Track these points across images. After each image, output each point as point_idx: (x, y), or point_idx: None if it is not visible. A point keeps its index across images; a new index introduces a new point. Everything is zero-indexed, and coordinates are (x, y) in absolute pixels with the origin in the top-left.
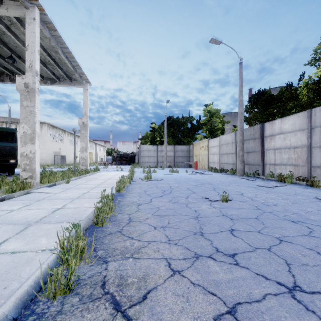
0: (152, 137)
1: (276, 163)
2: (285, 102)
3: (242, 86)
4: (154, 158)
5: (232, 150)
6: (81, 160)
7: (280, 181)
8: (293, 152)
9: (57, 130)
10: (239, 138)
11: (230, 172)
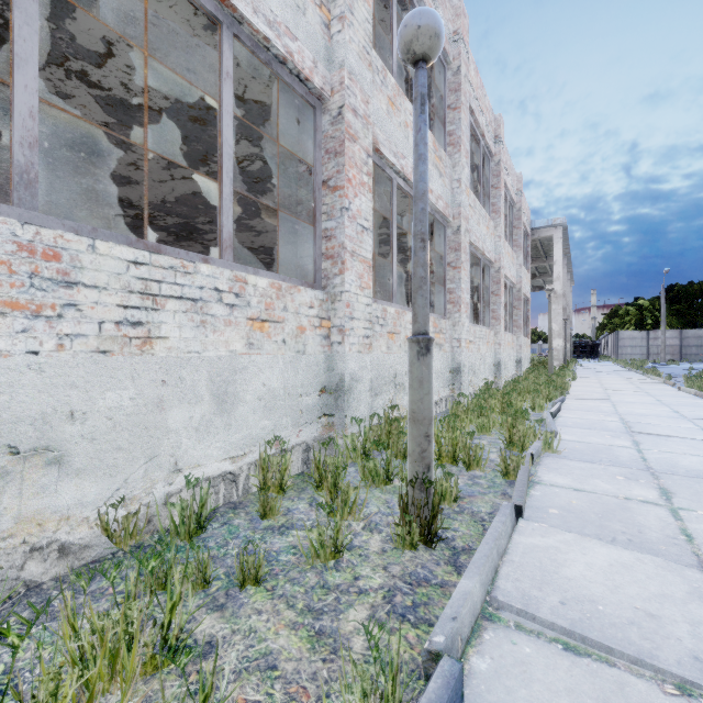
0: (638, 320)
1: None
2: None
3: None
4: (642, 348)
5: None
6: None
7: None
8: None
9: None
10: None
11: None
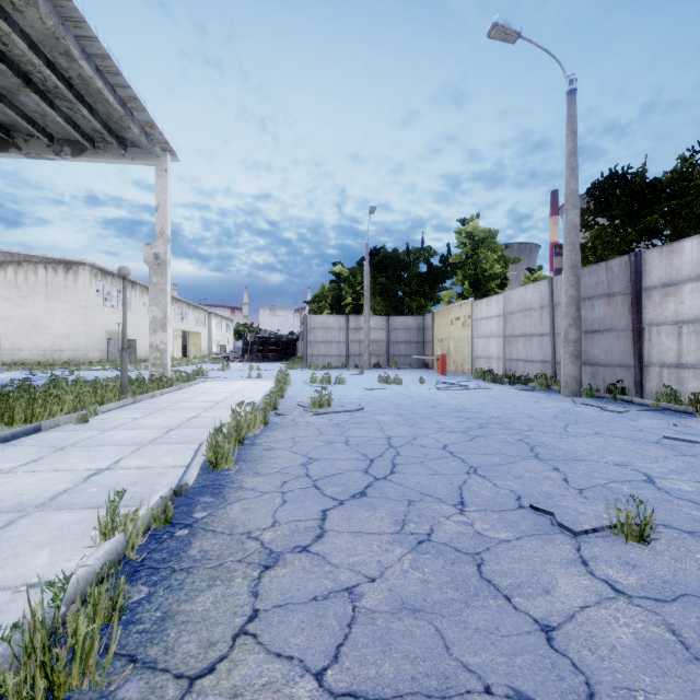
0: (336, 297)
1: (684, 363)
2: (698, 193)
3: (576, 154)
4: (340, 345)
5: (542, 326)
6: (151, 353)
7: None
8: None
9: (115, 280)
10: (568, 294)
11: (539, 384)
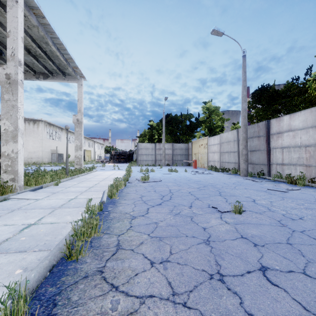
0: (150, 135)
1: (284, 163)
2: (292, 97)
3: (246, 80)
4: (152, 156)
5: (234, 148)
6: (75, 159)
7: (290, 183)
8: (304, 151)
9: (54, 127)
10: (242, 136)
11: (232, 171)
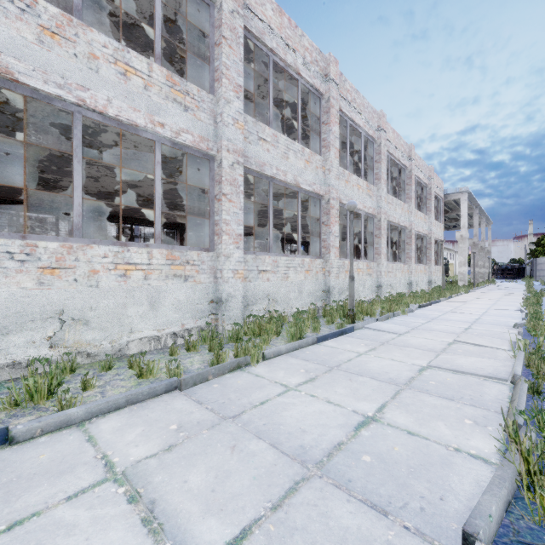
0: None
1: None
2: None
3: None
4: None
5: None
6: (486, 274)
7: None
8: None
9: None
10: None
11: None
